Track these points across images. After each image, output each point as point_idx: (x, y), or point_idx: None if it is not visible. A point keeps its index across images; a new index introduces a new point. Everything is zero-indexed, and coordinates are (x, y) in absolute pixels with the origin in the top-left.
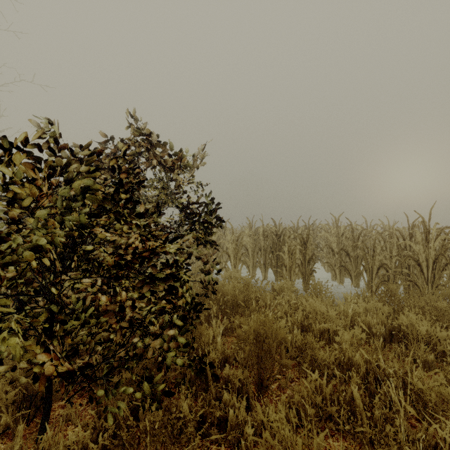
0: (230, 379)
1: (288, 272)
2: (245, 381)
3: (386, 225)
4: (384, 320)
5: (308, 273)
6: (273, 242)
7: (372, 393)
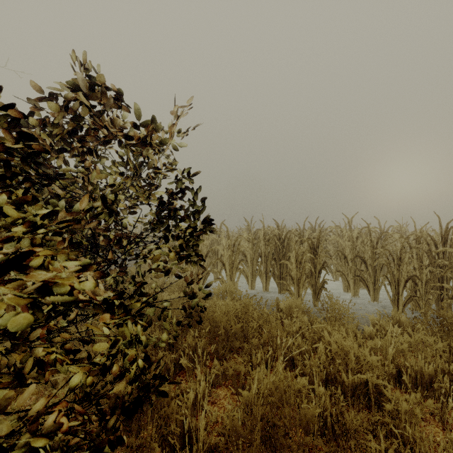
0: None
1: (296, 285)
2: None
3: (403, 227)
4: (443, 366)
5: (319, 286)
6: (276, 247)
7: None
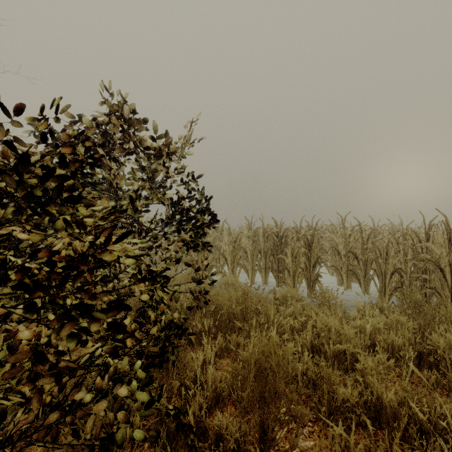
0: (223, 433)
1: (291, 277)
2: (242, 438)
3: (395, 225)
4: (410, 339)
5: (313, 279)
6: (274, 243)
7: (415, 451)
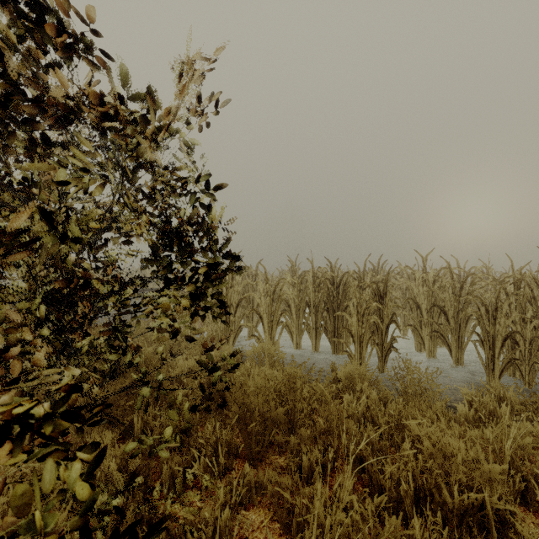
0: None
1: (357, 345)
2: None
3: (490, 268)
4: None
5: (387, 345)
6: (329, 294)
7: None
